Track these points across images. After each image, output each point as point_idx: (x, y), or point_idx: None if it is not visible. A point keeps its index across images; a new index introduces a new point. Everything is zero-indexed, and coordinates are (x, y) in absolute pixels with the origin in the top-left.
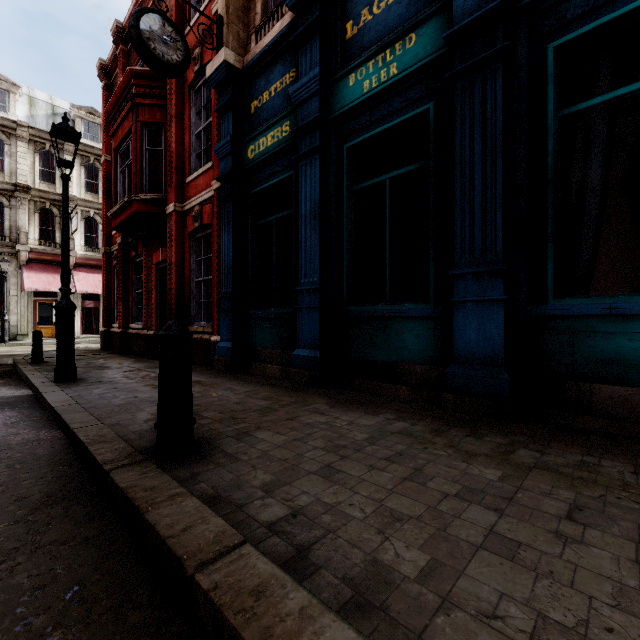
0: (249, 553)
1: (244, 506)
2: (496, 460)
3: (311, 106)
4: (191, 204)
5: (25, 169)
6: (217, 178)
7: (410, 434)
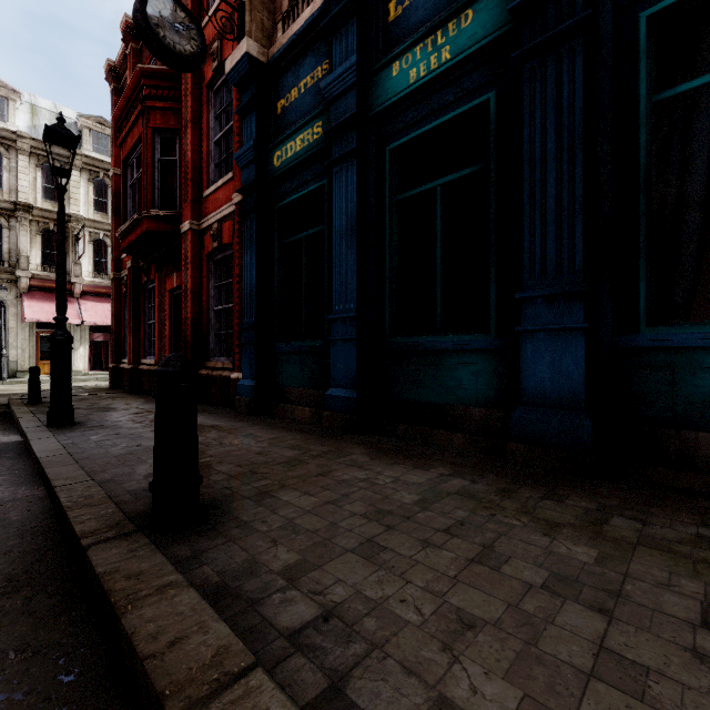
0: (260, 686)
1: (258, 602)
2: (586, 533)
3: (347, 101)
4: (209, 221)
5: (26, 186)
6: (238, 190)
7: (471, 495)
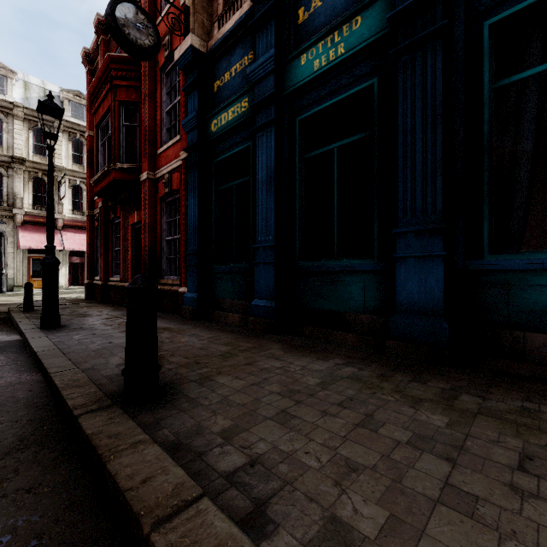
0: (207, 508)
1: (204, 454)
2: (441, 406)
3: (267, 84)
4: (162, 172)
5: (20, 144)
6: (184, 149)
7: (359, 379)
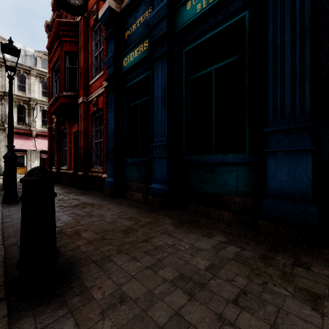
0: None
1: None
2: None
3: (161, 26)
4: (92, 97)
5: None
6: (105, 79)
7: (244, 262)
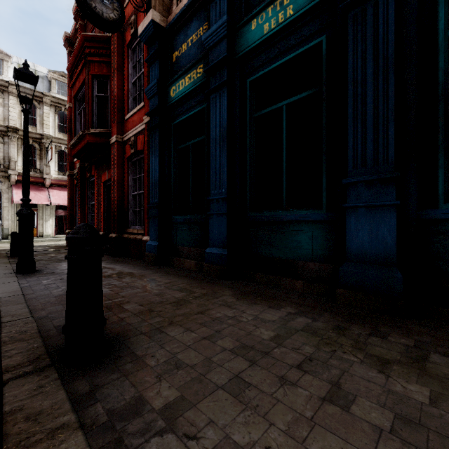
0: None
1: (137, 448)
2: (414, 370)
3: (220, 49)
4: (128, 135)
5: (14, 116)
6: (147, 113)
7: (314, 332)
